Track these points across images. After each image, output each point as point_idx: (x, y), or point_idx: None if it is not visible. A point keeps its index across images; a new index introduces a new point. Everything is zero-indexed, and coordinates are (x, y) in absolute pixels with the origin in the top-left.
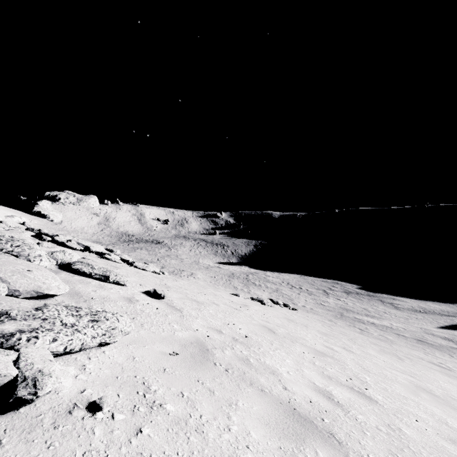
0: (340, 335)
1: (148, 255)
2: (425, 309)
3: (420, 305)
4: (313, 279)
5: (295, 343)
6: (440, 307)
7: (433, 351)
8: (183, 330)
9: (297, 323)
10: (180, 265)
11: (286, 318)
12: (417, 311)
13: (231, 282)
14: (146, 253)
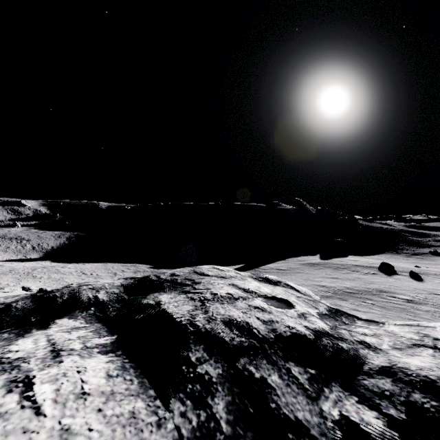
0: None
1: None
2: None
3: None
4: (115, 265)
5: None
6: None
7: None
8: None
9: None
10: None
11: None
12: None
13: None
14: None
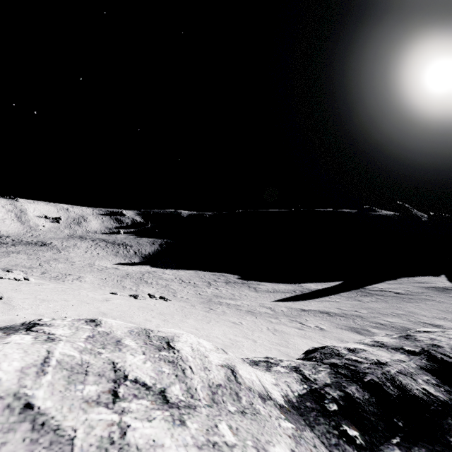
0: (180, 313)
1: (27, 260)
2: (275, 289)
3: (274, 287)
4: (205, 273)
5: (116, 319)
6: (285, 287)
7: (247, 316)
8: (4, 316)
9: (147, 308)
10: (67, 269)
11: (141, 306)
12: (268, 292)
13: (122, 282)
14: (24, 258)
